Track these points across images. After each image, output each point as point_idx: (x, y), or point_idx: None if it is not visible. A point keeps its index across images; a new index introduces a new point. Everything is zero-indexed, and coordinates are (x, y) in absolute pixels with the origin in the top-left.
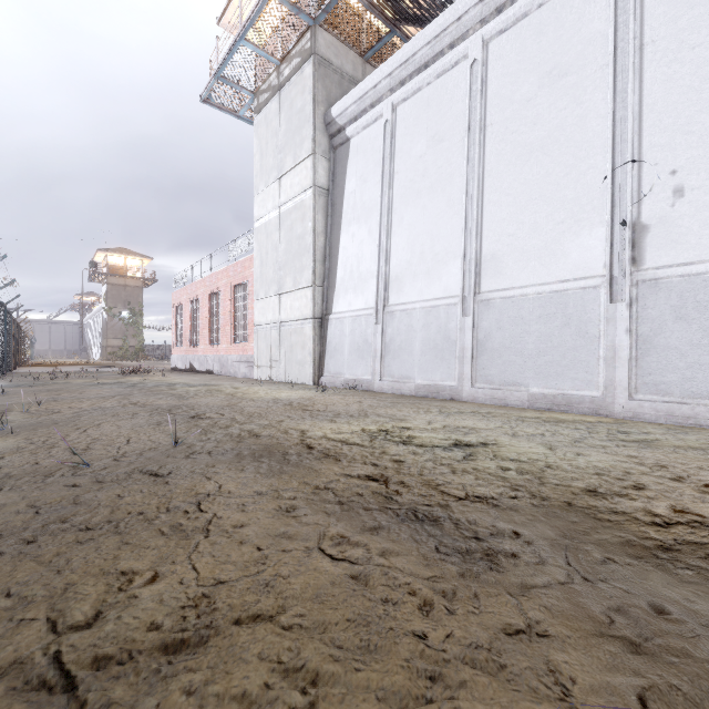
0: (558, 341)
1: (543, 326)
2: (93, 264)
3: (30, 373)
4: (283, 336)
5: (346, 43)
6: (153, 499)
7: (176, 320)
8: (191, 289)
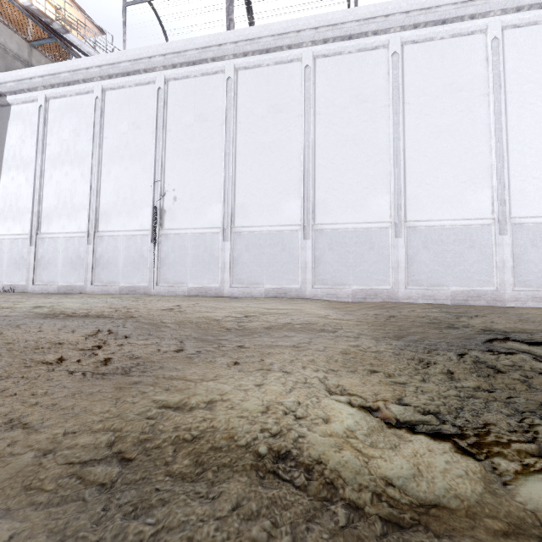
0: (133, 260)
1: (127, 252)
2: None
3: None
4: None
5: (10, 27)
6: None
7: None
8: None
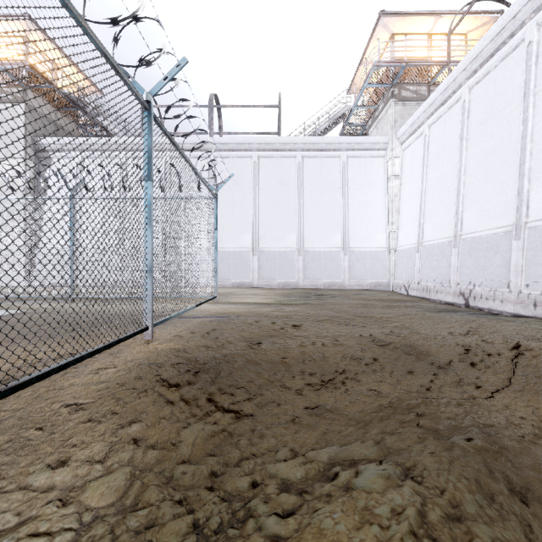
0: None
1: None
2: None
3: None
4: None
5: (45, 99)
6: None
7: None
8: None
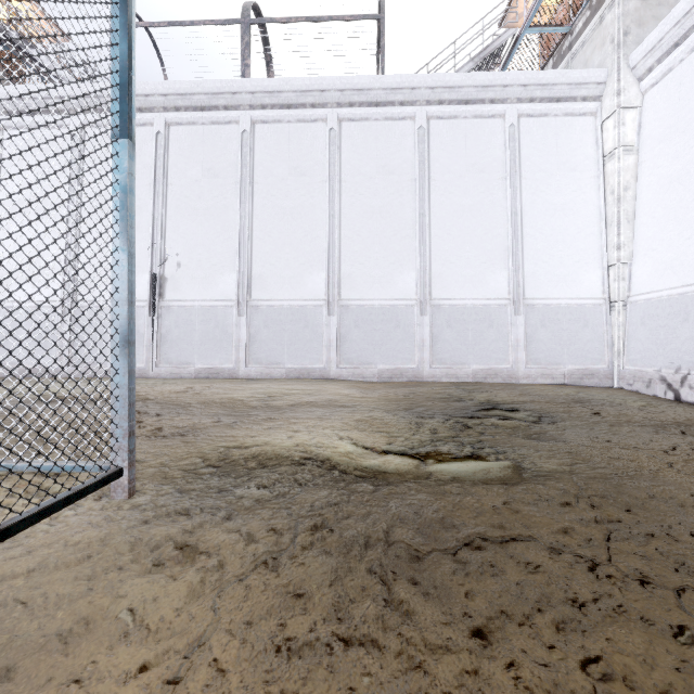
0: None
1: None
2: None
3: None
4: None
5: None
6: None
7: None
8: None
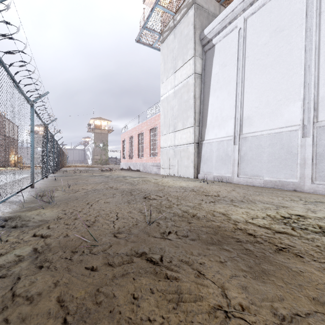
0: None
1: None
2: (89, 124)
3: (66, 170)
4: (176, 153)
5: None
6: (167, 308)
7: (123, 147)
8: (129, 132)
